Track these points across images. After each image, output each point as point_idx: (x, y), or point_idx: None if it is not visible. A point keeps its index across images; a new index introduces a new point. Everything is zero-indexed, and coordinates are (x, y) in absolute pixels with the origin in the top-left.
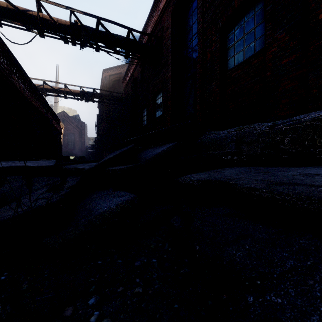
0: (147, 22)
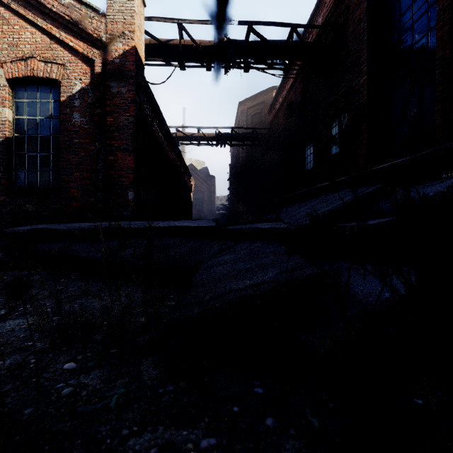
0: (315, 10)
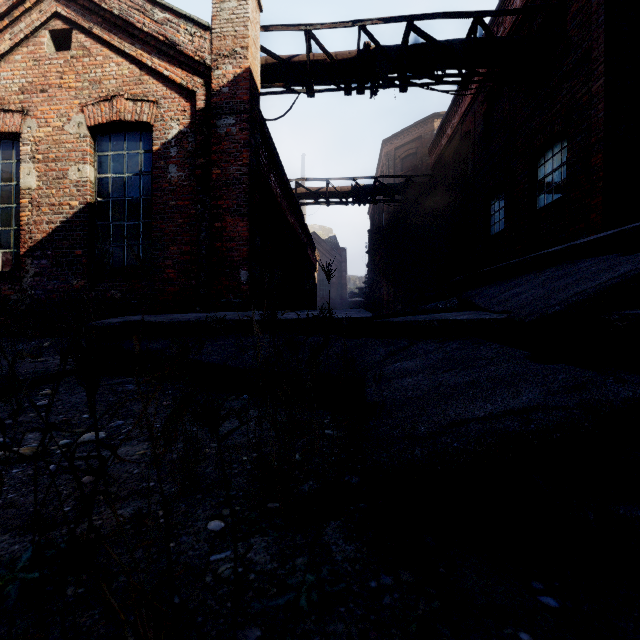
0: None
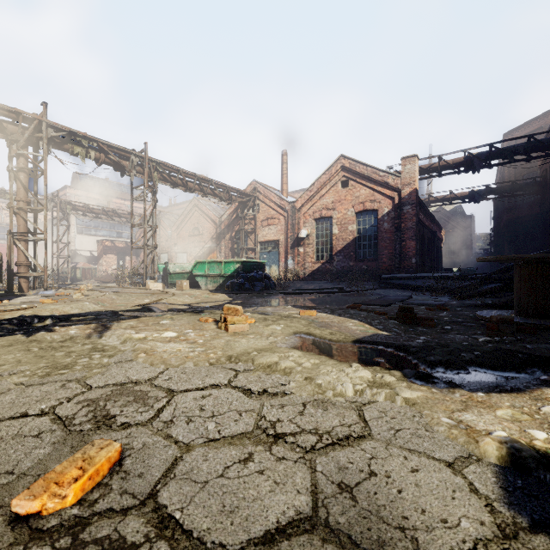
0: None
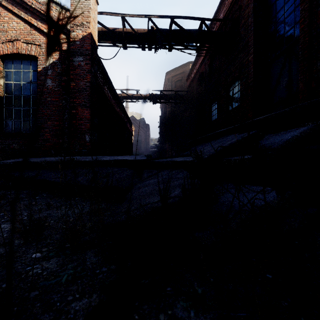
0: (218, 8)
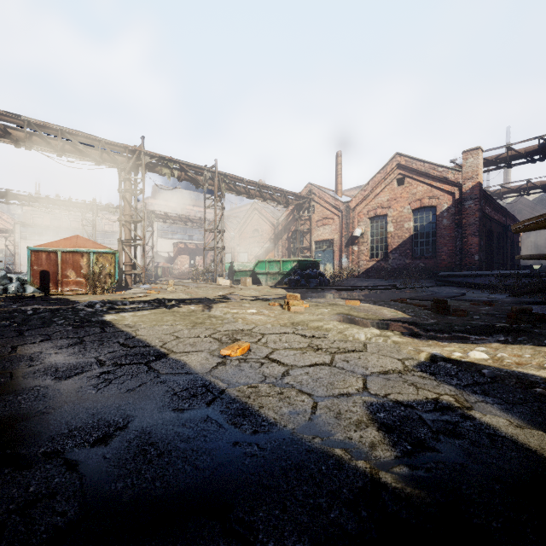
0: None
